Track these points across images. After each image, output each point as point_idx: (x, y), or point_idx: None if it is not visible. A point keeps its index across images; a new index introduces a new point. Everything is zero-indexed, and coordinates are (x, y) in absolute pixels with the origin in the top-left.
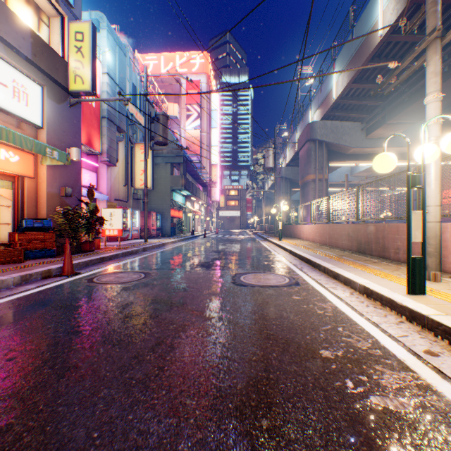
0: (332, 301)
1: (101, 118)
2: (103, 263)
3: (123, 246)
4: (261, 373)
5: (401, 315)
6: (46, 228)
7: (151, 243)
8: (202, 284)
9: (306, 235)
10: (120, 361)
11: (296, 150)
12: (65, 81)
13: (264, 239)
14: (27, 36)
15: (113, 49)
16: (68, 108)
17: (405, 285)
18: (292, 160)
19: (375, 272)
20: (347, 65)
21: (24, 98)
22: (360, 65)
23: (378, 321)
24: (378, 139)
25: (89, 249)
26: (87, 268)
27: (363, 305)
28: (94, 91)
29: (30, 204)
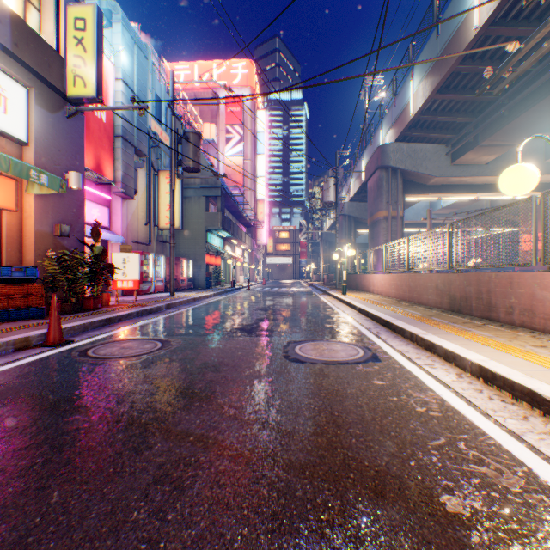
0: (435, 389)
1: (114, 137)
2: (110, 326)
3: (141, 303)
4: None
5: None
6: (30, 279)
7: (179, 298)
8: (241, 359)
9: (378, 288)
10: (81, 525)
11: (362, 181)
12: (60, 83)
13: (323, 293)
14: (4, 19)
15: (130, 49)
16: (65, 119)
17: (541, 364)
18: (357, 193)
19: (486, 341)
20: (429, 69)
21: (0, 102)
22: (448, 68)
23: (519, 429)
24: (467, 166)
25: (93, 307)
26: (85, 333)
27: (483, 397)
28: (100, 97)
29: (11, 246)
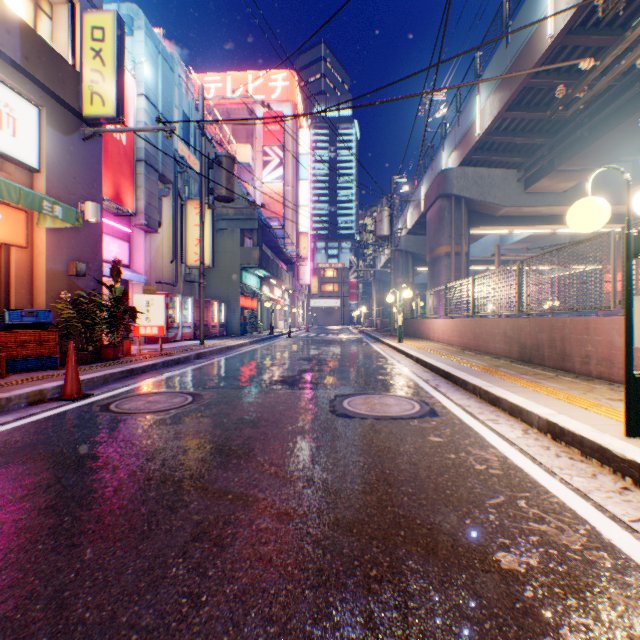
0: (497, 445)
1: (136, 162)
2: (133, 377)
3: (167, 352)
4: (390, 612)
5: (623, 475)
6: (42, 325)
7: (210, 346)
8: (282, 414)
9: (439, 335)
10: (118, 580)
11: (421, 211)
12: (76, 101)
13: (376, 341)
14: (13, 29)
15: (154, 60)
16: (81, 142)
17: (616, 418)
18: (415, 225)
19: (557, 394)
20: (498, 83)
21: (9, 124)
22: (519, 82)
23: (585, 487)
24: (542, 195)
25: (113, 356)
26: (106, 386)
27: (550, 454)
28: (121, 117)
29: (20, 287)
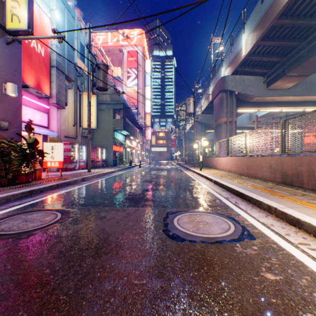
0: None
1: (51, 67)
2: (31, 196)
3: (64, 177)
4: None
5: None
6: None
7: (93, 173)
8: (124, 236)
9: (223, 166)
10: None
11: (209, 100)
12: (0, 18)
13: (187, 169)
14: None
15: (62, 10)
16: (5, 45)
17: None
18: (206, 108)
19: None
20: (256, 25)
21: None
22: (270, 22)
23: None
24: (277, 90)
25: (25, 181)
26: (6, 204)
27: None
28: (30, 29)
29: None
